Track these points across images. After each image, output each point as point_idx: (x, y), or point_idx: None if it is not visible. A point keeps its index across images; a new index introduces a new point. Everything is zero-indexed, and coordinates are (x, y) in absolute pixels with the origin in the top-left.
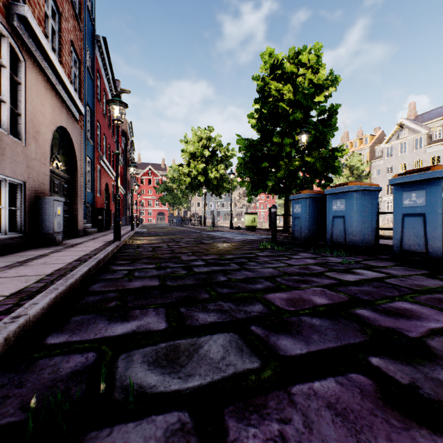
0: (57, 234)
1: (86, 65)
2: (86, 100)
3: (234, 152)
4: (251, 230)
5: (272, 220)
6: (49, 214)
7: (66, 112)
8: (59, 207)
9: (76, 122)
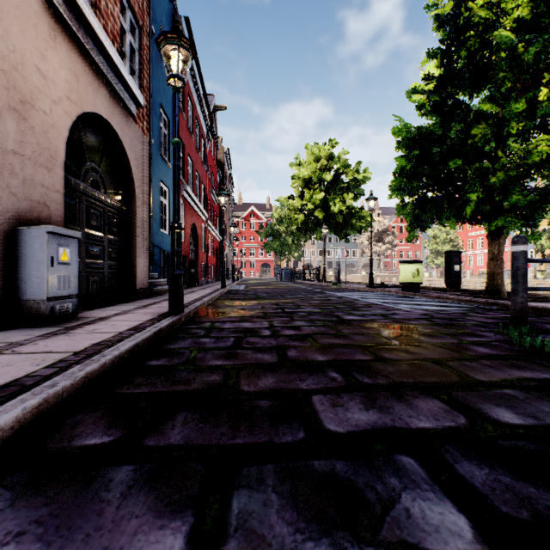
0: (59, 300)
1: (151, 35)
2: (151, 88)
3: (368, 174)
4: (412, 289)
5: (515, 272)
6: (38, 260)
7: (109, 95)
8: (66, 247)
9: (132, 119)
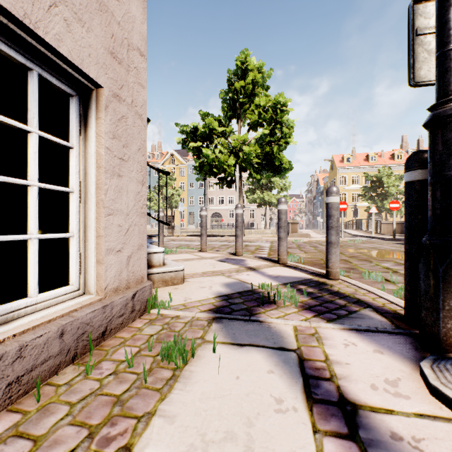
0: None
1: None
2: None
3: None
4: None
5: None
6: None
7: None
8: None
9: None
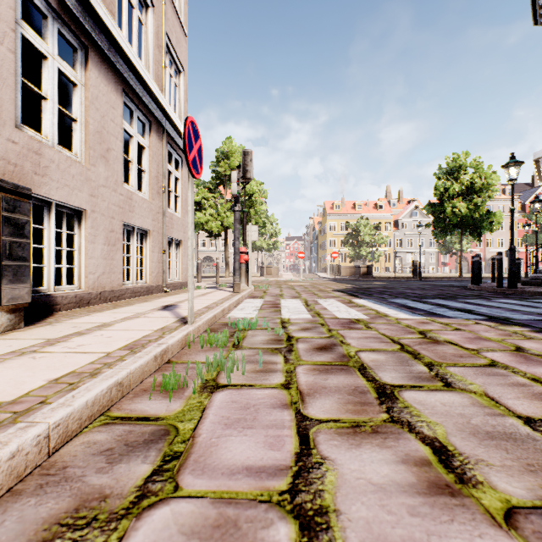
0: None
1: None
2: None
3: None
4: None
5: None
6: None
7: None
8: None
9: None
